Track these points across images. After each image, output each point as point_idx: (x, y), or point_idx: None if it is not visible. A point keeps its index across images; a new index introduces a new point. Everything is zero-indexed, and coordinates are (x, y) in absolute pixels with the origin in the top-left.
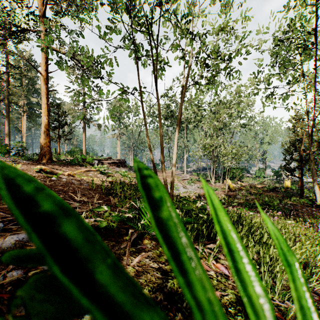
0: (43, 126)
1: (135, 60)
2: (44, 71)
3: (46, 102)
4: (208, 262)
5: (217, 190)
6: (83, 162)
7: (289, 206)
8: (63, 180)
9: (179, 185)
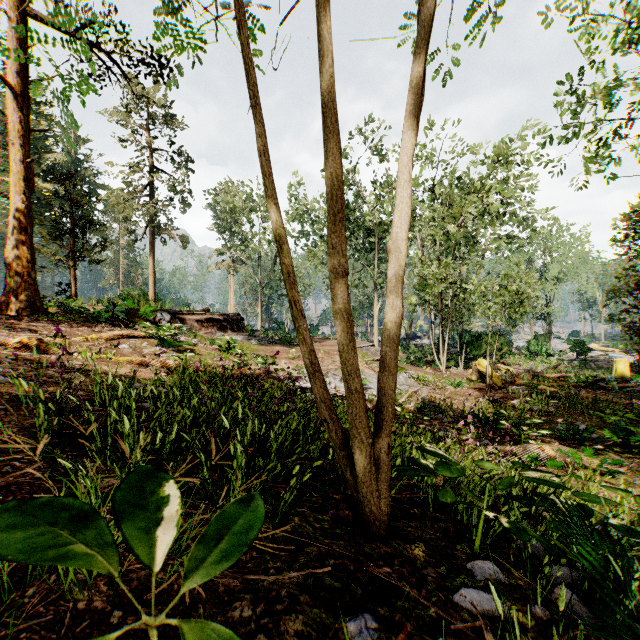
0: (13, 221)
1: None
2: (16, 76)
3: (21, 158)
4: None
5: (461, 387)
6: (131, 317)
7: None
8: None
9: (369, 373)
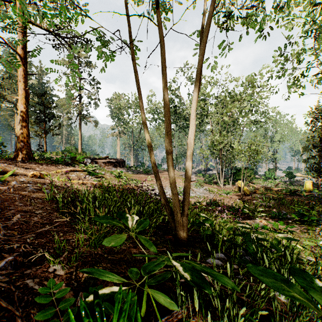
0: (19, 117)
1: None
2: (21, 49)
3: (23, 87)
4: None
5: (229, 194)
6: (73, 161)
7: None
8: (11, 184)
9: None
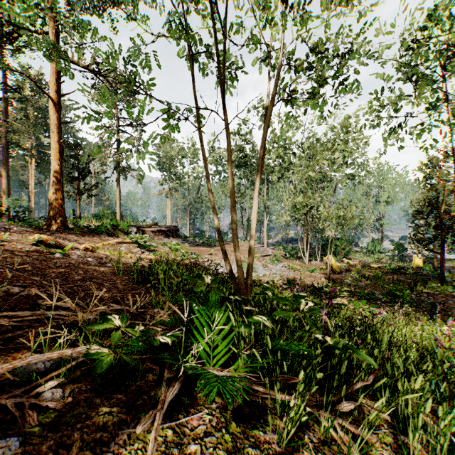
0: (52, 176)
1: (188, 56)
2: (54, 93)
3: (57, 140)
4: None
5: (314, 272)
6: (115, 229)
7: (426, 296)
8: (73, 258)
9: (258, 264)
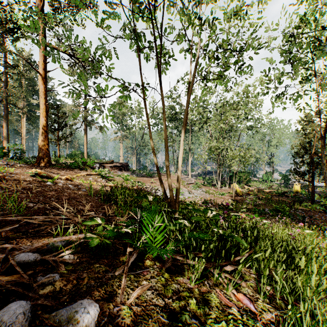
0: (41, 128)
1: (137, 52)
2: (42, 70)
3: (44, 103)
4: (227, 292)
5: (224, 195)
6: (84, 165)
7: (301, 212)
8: (59, 185)
9: (184, 189)
